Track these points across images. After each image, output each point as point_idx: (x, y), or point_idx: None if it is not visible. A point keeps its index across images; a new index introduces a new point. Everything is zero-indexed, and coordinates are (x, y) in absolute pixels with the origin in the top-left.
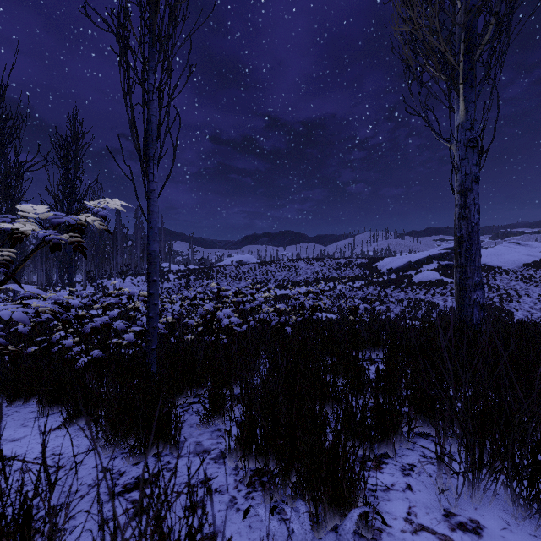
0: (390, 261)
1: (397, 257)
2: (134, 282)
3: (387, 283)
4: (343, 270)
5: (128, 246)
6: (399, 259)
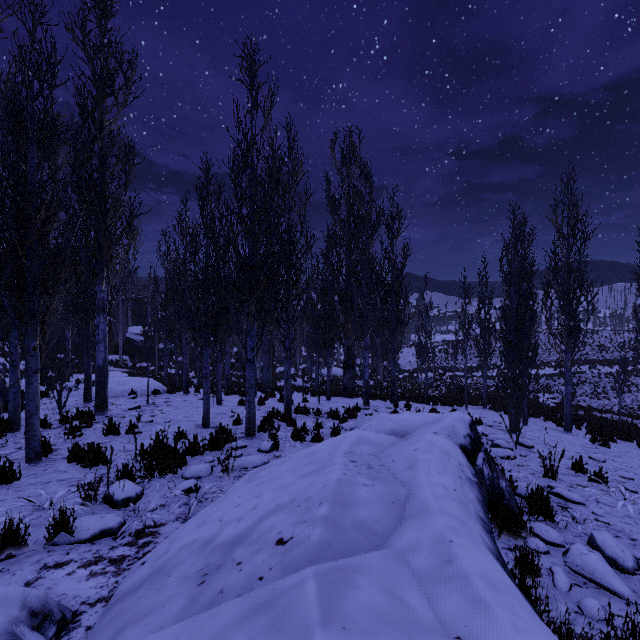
0: None
1: None
2: (408, 354)
3: None
4: (612, 351)
5: None
6: None
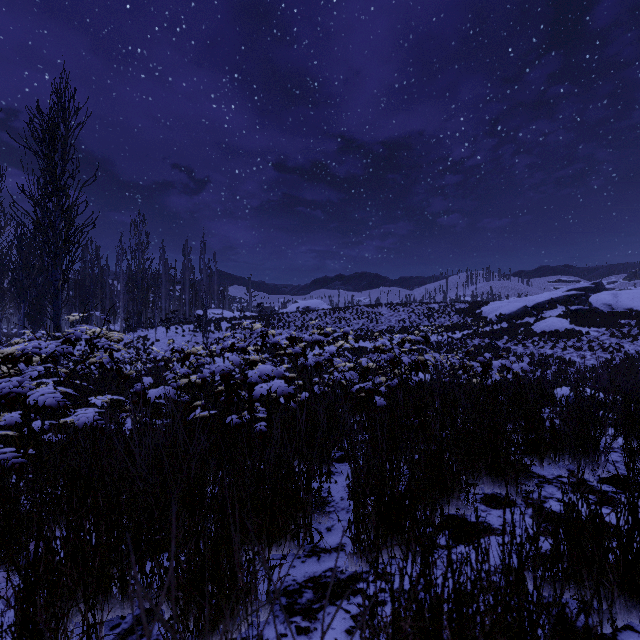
0: (498, 306)
1: (508, 301)
2: (180, 332)
3: (498, 334)
4: (437, 317)
5: (175, 290)
6: (511, 304)
